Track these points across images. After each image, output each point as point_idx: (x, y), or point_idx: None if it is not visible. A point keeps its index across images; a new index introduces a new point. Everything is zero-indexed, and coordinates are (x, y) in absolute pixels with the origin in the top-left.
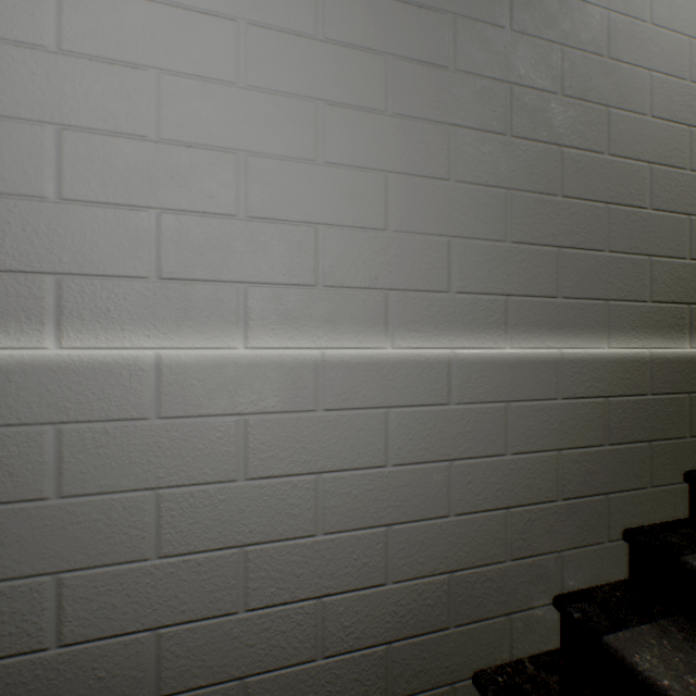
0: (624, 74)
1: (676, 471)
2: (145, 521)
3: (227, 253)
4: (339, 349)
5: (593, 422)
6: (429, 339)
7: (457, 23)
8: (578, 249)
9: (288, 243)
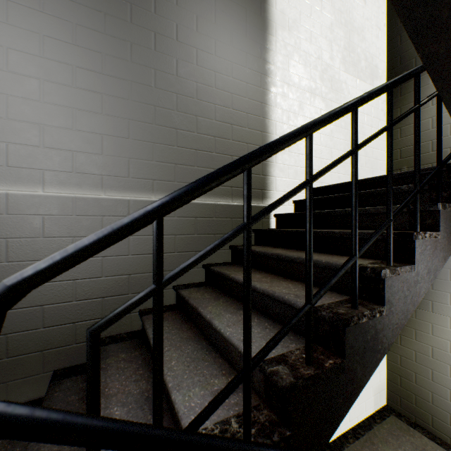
0: (204, 105)
1: (226, 245)
2: (2, 249)
3: (36, 159)
4: (83, 195)
5: (190, 226)
6: (120, 193)
7: (132, 84)
8: (184, 165)
9: (61, 157)
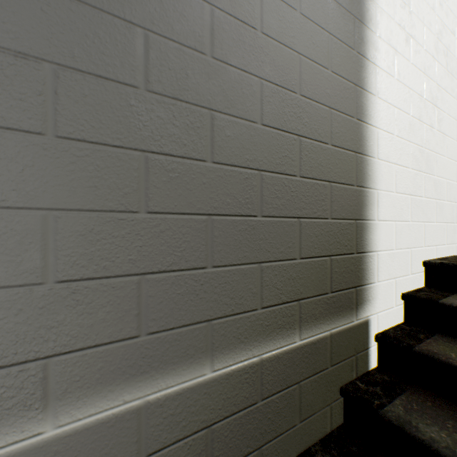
0: (232, 77)
1: None
2: None
3: None
4: None
5: None
6: None
7: None
8: (171, 271)
9: None
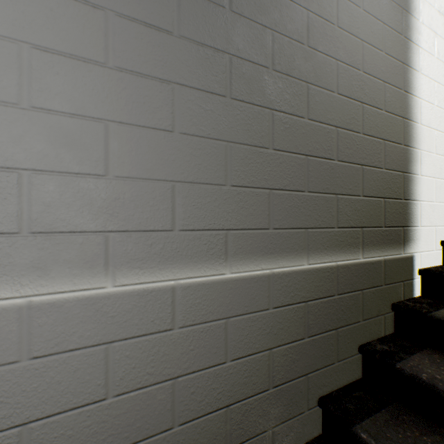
0: (319, 60)
1: (354, 346)
2: None
3: None
4: (51, 294)
5: (296, 322)
6: (153, 274)
7: None
8: (285, 190)
9: None
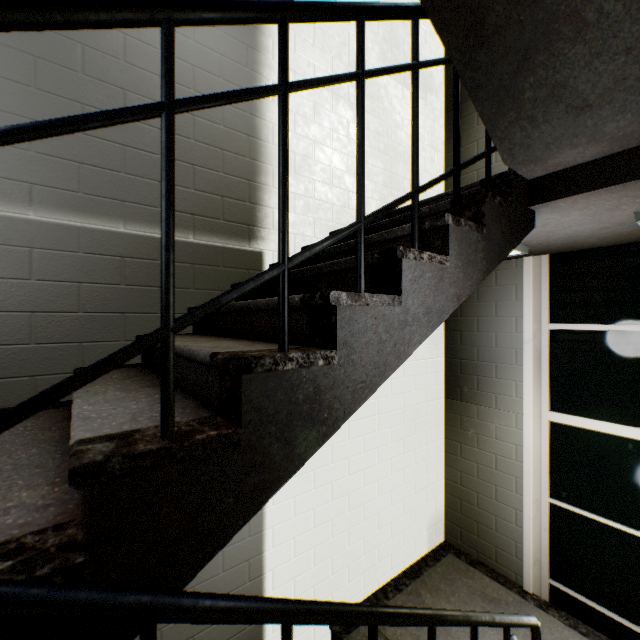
0: (139, 74)
1: (184, 307)
2: None
3: None
4: None
5: (112, 270)
6: None
7: None
8: (98, 167)
9: None
